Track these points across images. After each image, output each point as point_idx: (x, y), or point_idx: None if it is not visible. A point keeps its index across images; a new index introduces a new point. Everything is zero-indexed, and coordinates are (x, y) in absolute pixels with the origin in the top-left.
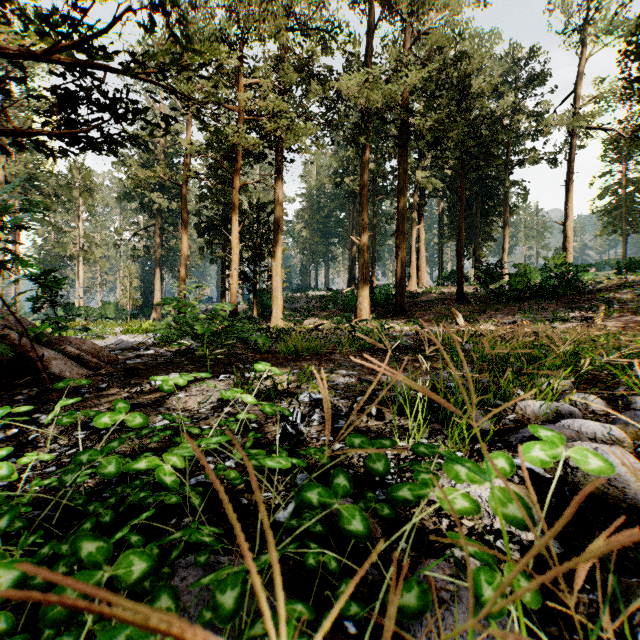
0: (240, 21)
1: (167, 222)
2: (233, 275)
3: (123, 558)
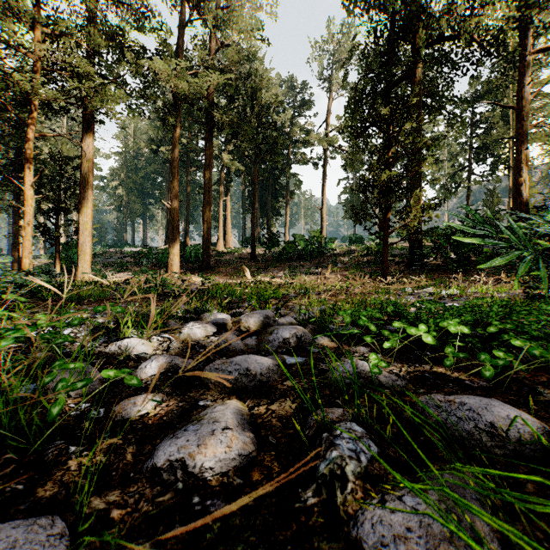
0: None
1: None
2: (27, 227)
3: None
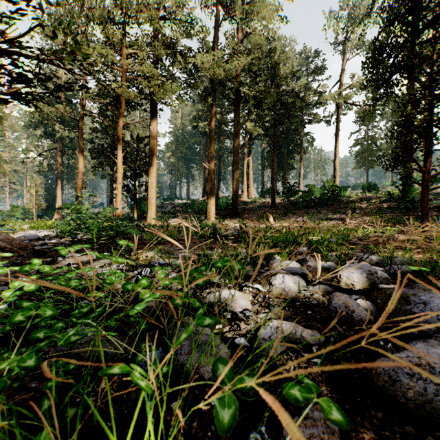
0: (123, 8)
1: (67, 146)
2: (118, 187)
3: (42, 308)
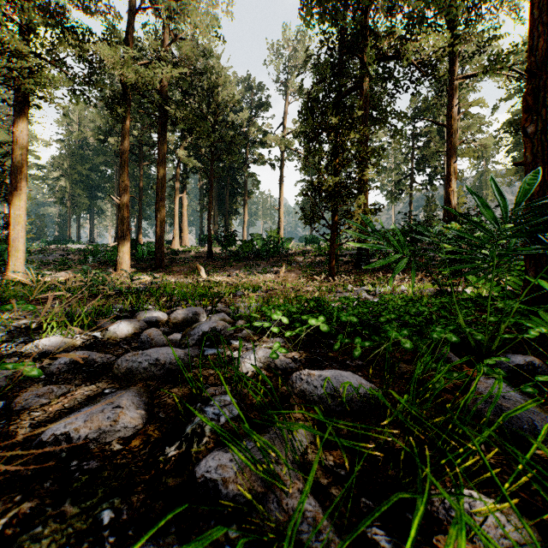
0: None
1: None
2: None
3: None
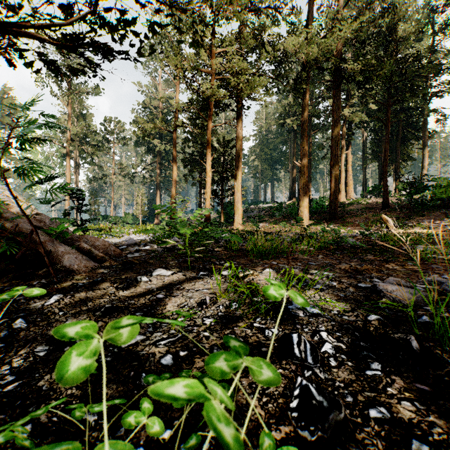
0: (212, 7)
1: (164, 159)
2: (207, 192)
3: None
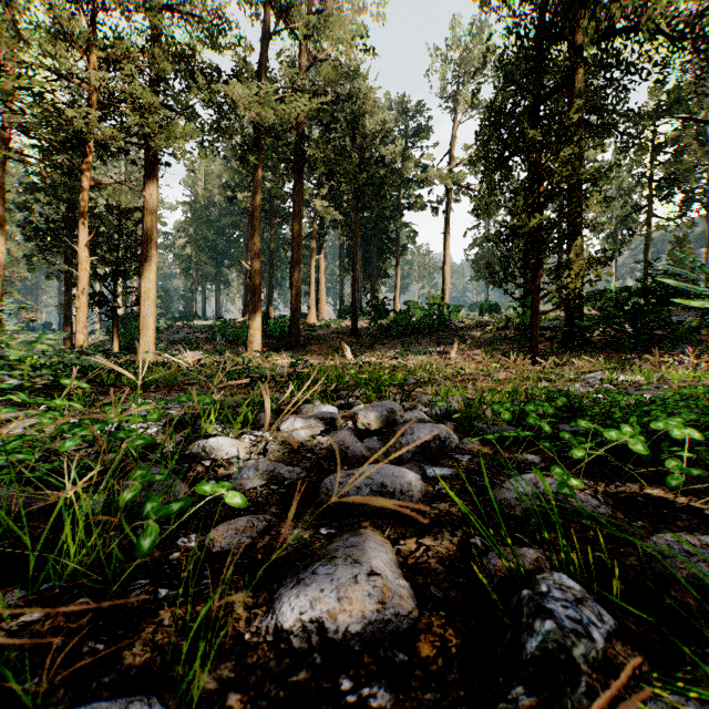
0: None
1: None
2: (80, 296)
3: None
